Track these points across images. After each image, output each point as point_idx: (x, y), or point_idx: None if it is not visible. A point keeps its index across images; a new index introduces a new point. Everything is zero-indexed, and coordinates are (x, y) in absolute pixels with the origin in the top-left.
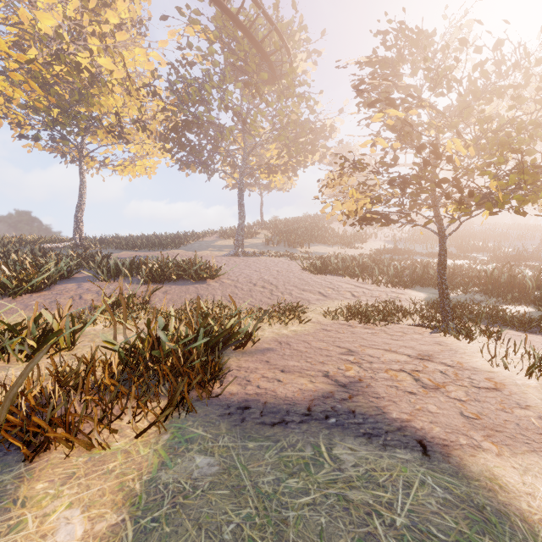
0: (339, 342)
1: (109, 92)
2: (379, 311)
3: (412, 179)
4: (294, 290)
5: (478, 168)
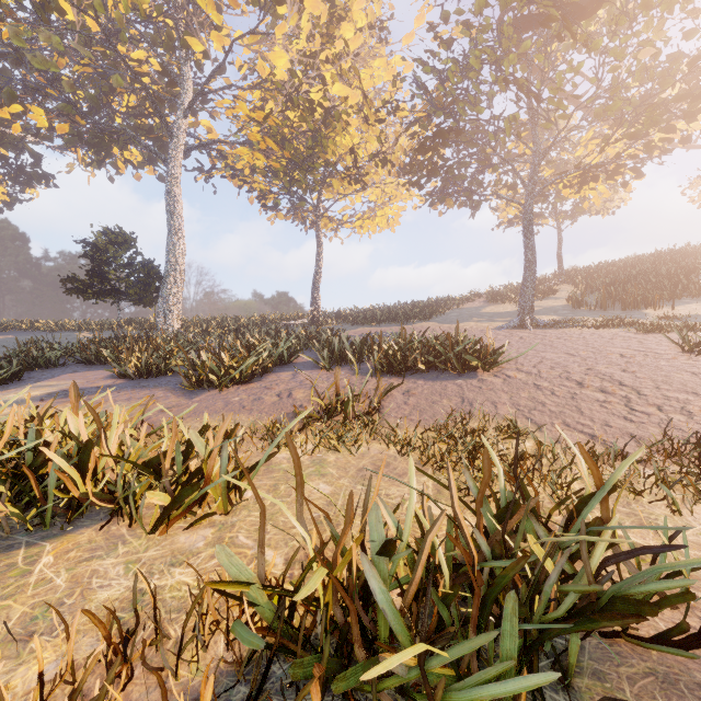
0: None
1: (344, 128)
2: None
3: None
4: (693, 403)
5: None
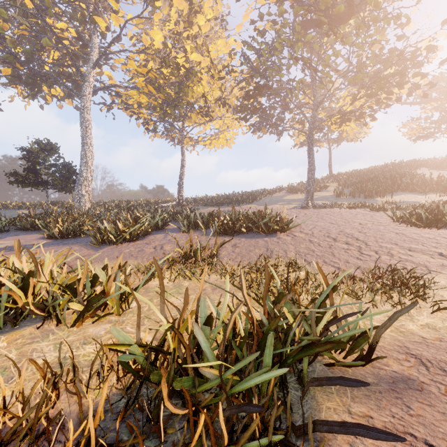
0: None
1: (199, 81)
2: None
3: None
4: (394, 249)
5: None
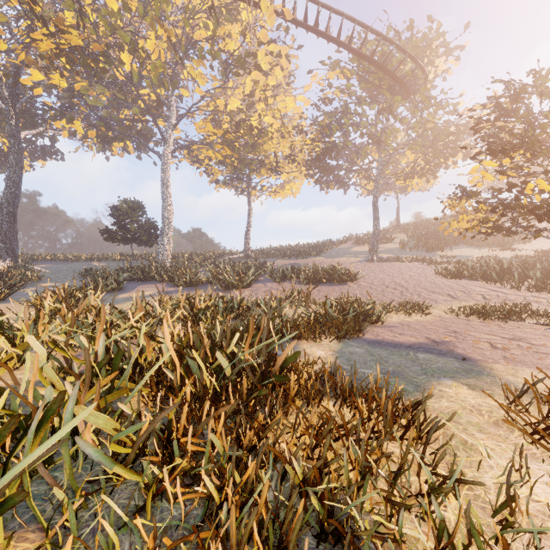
0: (449, 328)
1: (269, 139)
2: (503, 311)
3: (514, 205)
4: (423, 292)
5: None
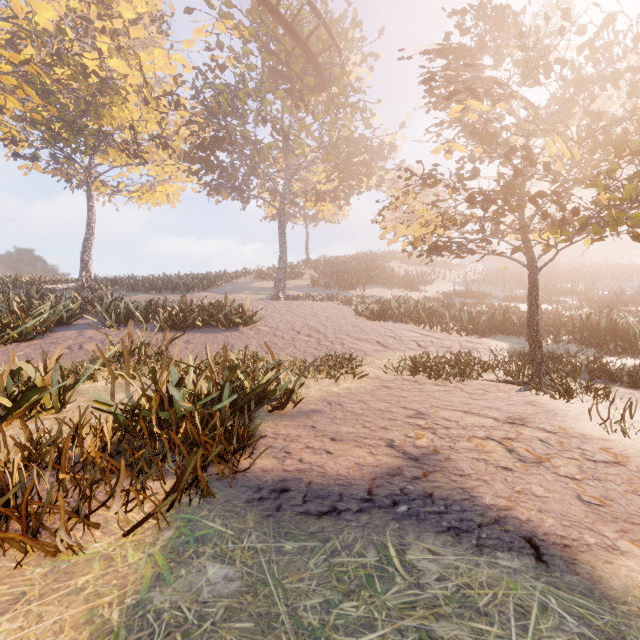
0: (404, 402)
1: (123, 102)
2: (453, 364)
3: (497, 195)
4: (346, 340)
5: (583, 179)
